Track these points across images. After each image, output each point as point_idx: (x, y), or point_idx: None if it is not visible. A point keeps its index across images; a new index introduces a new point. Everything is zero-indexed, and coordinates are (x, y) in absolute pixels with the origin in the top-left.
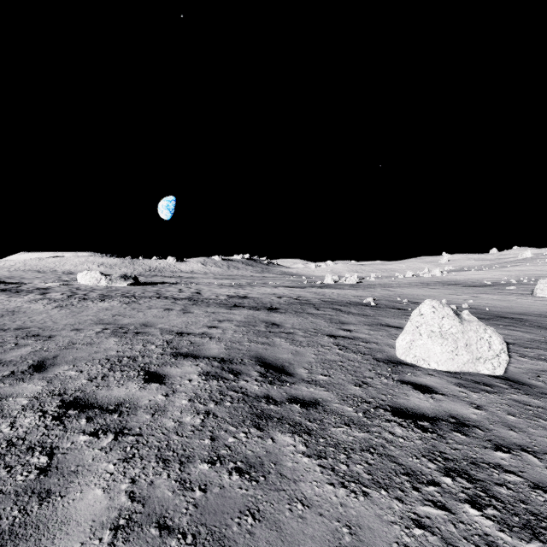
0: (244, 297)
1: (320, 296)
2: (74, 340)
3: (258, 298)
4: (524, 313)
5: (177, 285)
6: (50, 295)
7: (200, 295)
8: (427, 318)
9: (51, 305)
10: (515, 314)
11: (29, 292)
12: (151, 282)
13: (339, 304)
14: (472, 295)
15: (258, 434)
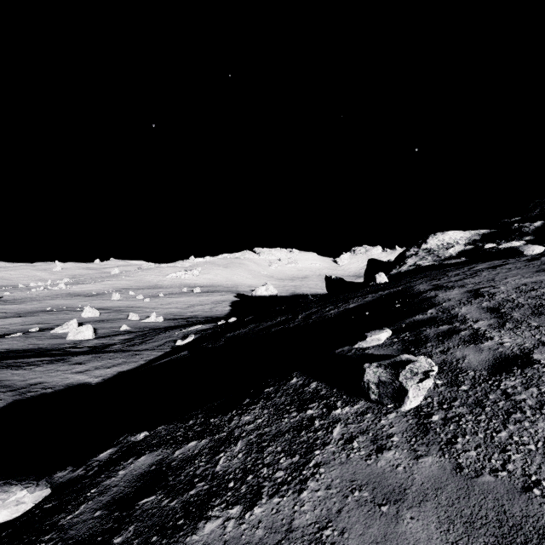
0: None
1: (15, 310)
2: (0, 327)
3: None
4: (106, 307)
5: None
6: None
7: None
8: (88, 310)
9: None
10: (103, 307)
11: None
12: None
13: (41, 312)
14: (89, 301)
15: (77, 321)
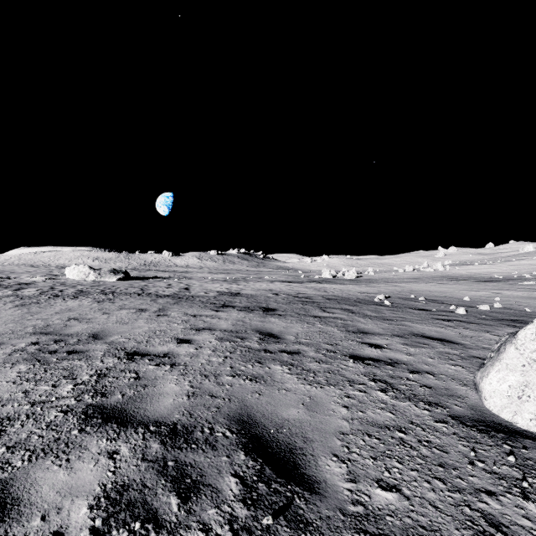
0: (236, 293)
1: (322, 292)
2: None
3: (252, 295)
4: None
5: (169, 280)
6: (24, 291)
7: (188, 291)
8: None
9: (13, 303)
10: None
11: (5, 288)
12: (143, 276)
13: (347, 303)
14: (491, 291)
15: None
